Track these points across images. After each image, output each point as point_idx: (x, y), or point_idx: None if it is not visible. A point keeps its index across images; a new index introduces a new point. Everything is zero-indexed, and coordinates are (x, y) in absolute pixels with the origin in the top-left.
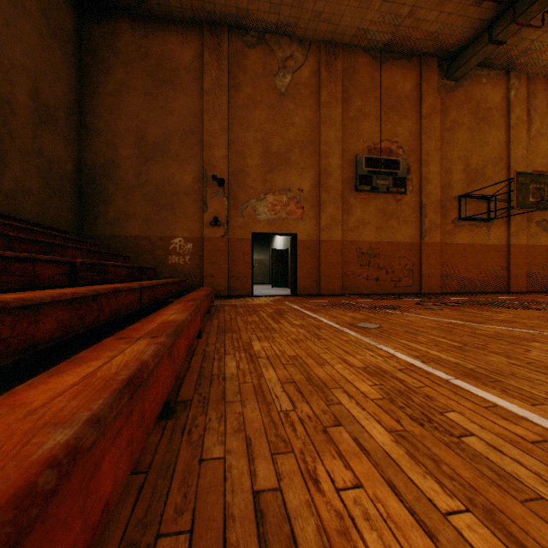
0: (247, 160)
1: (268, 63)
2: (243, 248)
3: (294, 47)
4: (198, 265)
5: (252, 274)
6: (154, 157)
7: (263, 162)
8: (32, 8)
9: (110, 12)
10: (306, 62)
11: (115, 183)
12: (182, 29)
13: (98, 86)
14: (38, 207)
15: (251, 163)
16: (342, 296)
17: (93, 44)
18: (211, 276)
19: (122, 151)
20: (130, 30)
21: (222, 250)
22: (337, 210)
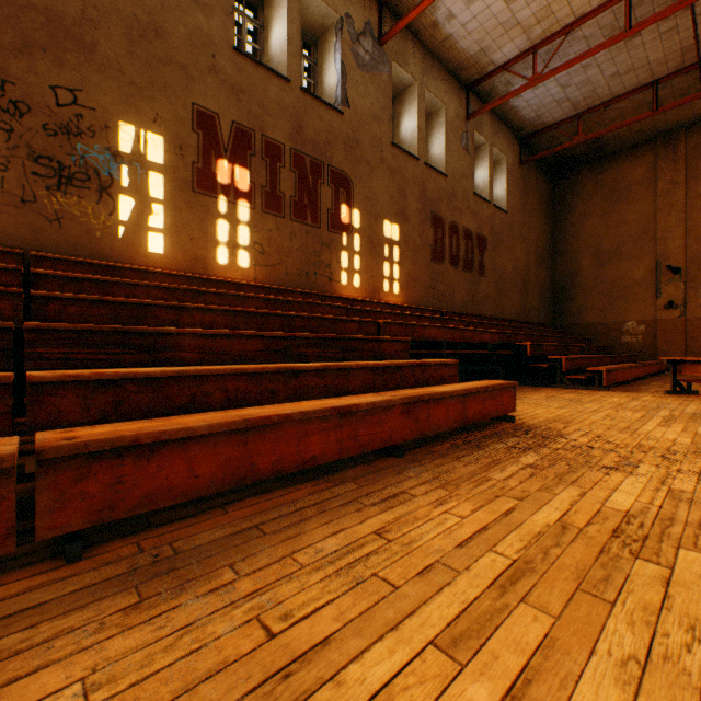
0: None
1: None
2: None
3: None
4: (649, 343)
5: None
6: (607, 262)
7: None
8: (534, 207)
9: (573, 168)
10: None
11: (576, 287)
12: (634, 152)
13: (563, 223)
14: (536, 314)
15: None
16: None
17: (560, 195)
18: (664, 352)
19: (581, 263)
20: (587, 173)
21: (676, 329)
22: None
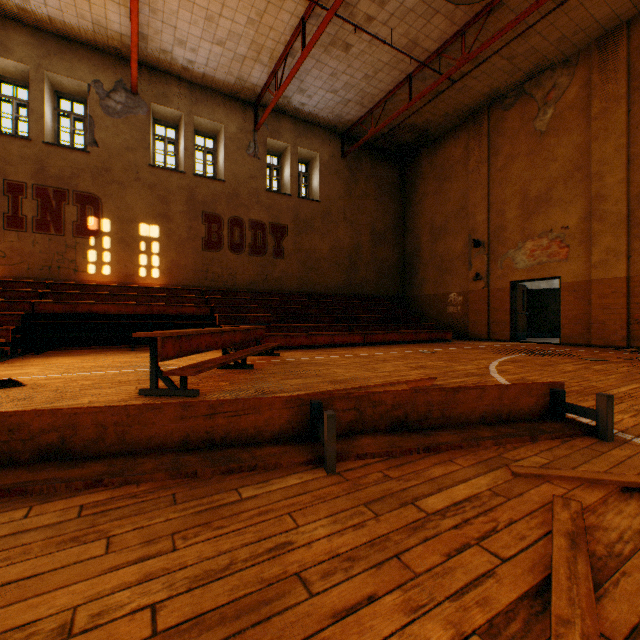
0: (505, 215)
1: (525, 112)
2: (501, 297)
3: (555, 75)
4: (465, 313)
5: (510, 320)
6: (438, 237)
7: (520, 212)
8: (370, 191)
9: (417, 151)
10: (572, 81)
11: (419, 261)
12: (455, 133)
13: (411, 202)
14: (374, 287)
15: (508, 217)
16: (608, 348)
17: (409, 177)
18: (474, 322)
19: (422, 239)
20: (426, 156)
21: (482, 300)
22: (617, 239)
